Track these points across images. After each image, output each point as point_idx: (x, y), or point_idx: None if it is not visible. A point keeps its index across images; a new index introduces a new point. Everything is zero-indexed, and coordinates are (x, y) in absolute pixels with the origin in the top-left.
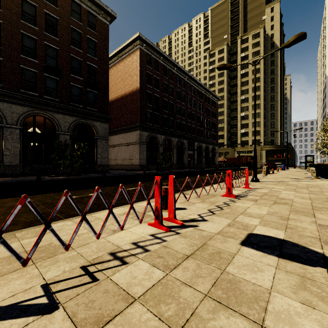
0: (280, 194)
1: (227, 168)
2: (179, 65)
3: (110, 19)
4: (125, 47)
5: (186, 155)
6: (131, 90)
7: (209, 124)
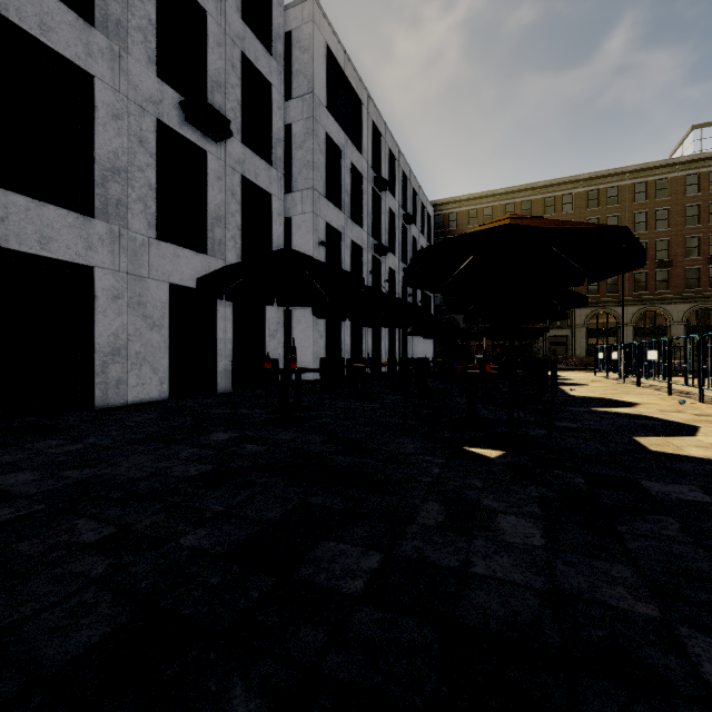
0: None
1: None
2: None
3: None
4: None
5: None
6: None
7: None
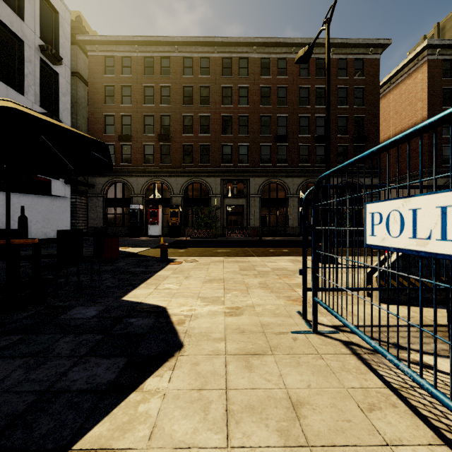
0: None
1: None
2: None
3: (382, 49)
4: (402, 68)
5: None
6: (412, 124)
7: None
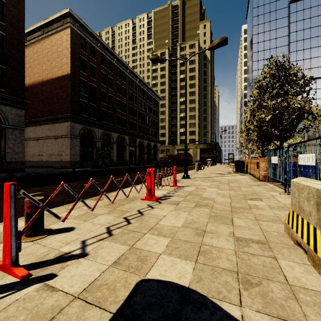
0: (204, 192)
1: (167, 165)
2: (119, 57)
3: None
4: (52, 22)
5: (128, 151)
6: (60, 74)
7: (151, 122)
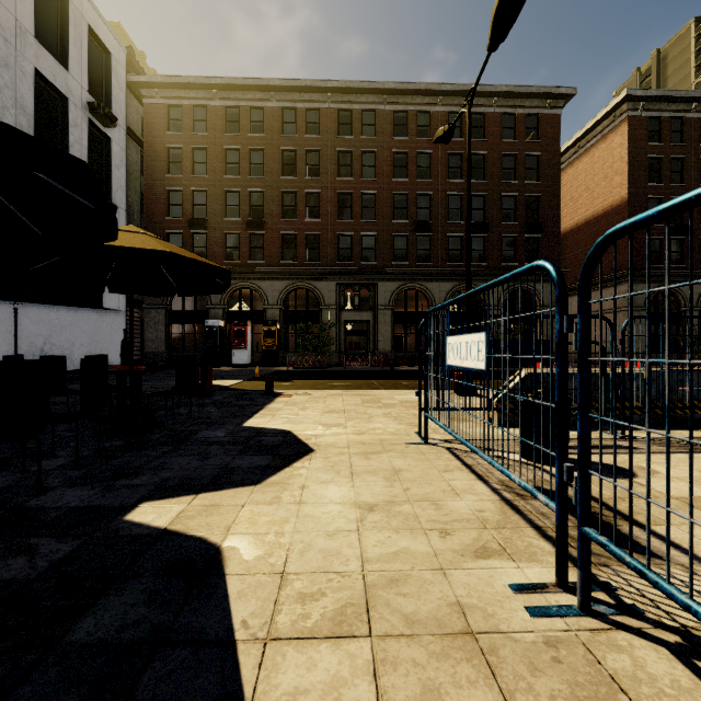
0: None
1: None
2: None
3: (564, 101)
4: (594, 126)
5: None
6: (607, 206)
7: None
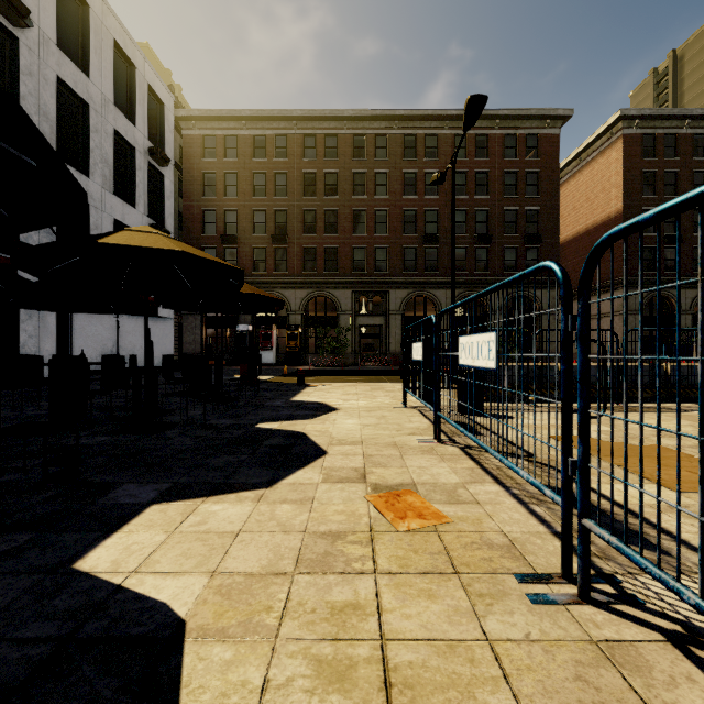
0: None
1: None
2: None
3: (562, 121)
4: (593, 141)
5: None
6: (605, 216)
7: None
